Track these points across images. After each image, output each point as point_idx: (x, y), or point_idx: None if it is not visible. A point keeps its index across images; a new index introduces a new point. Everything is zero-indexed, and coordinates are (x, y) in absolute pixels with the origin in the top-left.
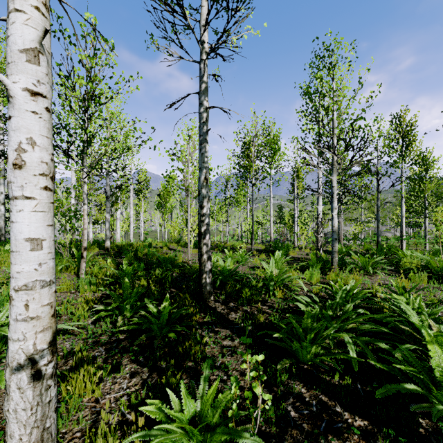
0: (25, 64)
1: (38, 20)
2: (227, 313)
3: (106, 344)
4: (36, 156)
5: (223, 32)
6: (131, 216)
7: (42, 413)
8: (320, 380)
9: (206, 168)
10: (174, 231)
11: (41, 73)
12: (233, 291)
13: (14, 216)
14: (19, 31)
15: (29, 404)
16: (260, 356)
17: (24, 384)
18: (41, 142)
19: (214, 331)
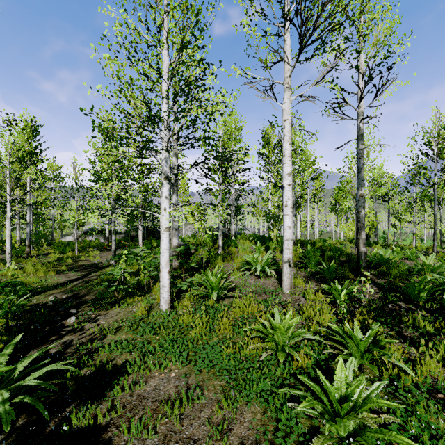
0: (287, 178)
1: (290, 163)
2: (374, 279)
3: (303, 276)
4: (289, 203)
5: (374, 98)
6: (308, 217)
7: (291, 277)
8: (419, 305)
9: (362, 187)
10: (348, 231)
11: (291, 178)
12: (386, 271)
13: (284, 220)
14: (286, 169)
15: (288, 273)
16: (368, 273)
17: (287, 267)
18: (291, 198)
19: (361, 283)
